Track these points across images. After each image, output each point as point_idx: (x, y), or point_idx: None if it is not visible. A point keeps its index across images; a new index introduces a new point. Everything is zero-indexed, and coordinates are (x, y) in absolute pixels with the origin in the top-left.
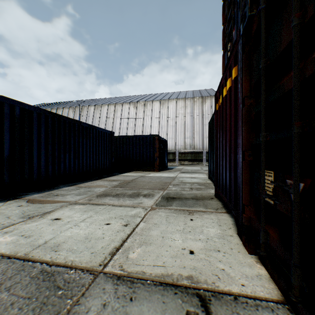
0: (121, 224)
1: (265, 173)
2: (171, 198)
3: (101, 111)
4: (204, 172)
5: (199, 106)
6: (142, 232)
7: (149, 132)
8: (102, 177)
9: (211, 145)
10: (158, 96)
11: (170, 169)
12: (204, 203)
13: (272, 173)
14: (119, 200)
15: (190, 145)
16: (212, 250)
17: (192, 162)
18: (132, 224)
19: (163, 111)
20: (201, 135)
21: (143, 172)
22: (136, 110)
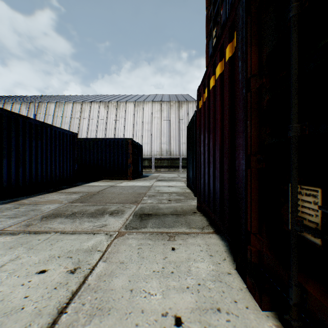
0: (65, 270)
1: (297, 189)
2: (146, 214)
3: (64, 110)
4: (181, 179)
5: (175, 111)
6: (98, 283)
7: (123, 136)
8: (60, 188)
9: (190, 151)
10: (133, 97)
11: (145, 176)
12: (186, 220)
13: (318, 192)
14: (74, 223)
15: (166, 151)
16: (209, 309)
17: (169, 168)
18: (85, 267)
19: (137, 114)
20: (177, 141)
21: (115, 180)
22: (107, 111)
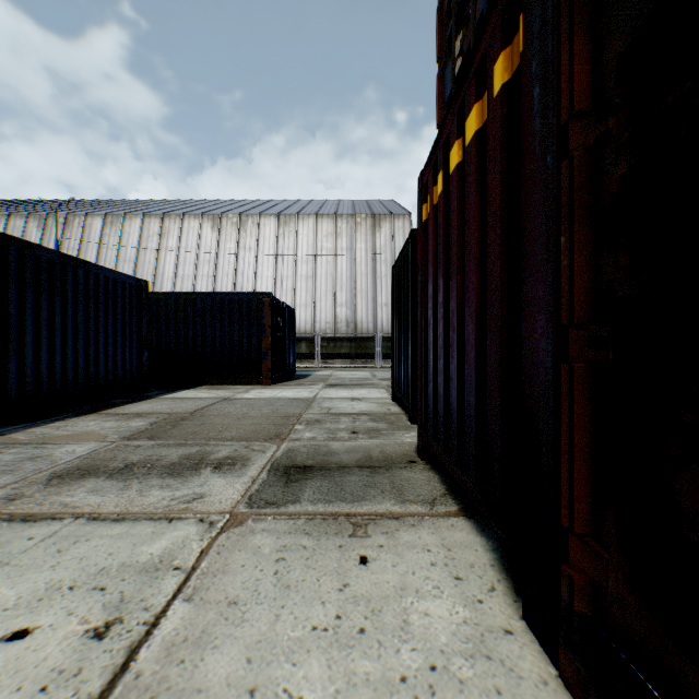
0: (82, 628)
1: None
2: (299, 468)
3: (124, 232)
4: (379, 383)
5: (366, 235)
6: (164, 671)
7: (252, 289)
8: (107, 405)
9: (400, 321)
10: (274, 205)
11: (301, 377)
12: (394, 481)
13: None
14: (125, 491)
15: (347, 322)
16: None
17: (352, 360)
18: (134, 620)
19: (284, 242)
20: (370, 300)
21: (233, 386)
22: (219, 235)
